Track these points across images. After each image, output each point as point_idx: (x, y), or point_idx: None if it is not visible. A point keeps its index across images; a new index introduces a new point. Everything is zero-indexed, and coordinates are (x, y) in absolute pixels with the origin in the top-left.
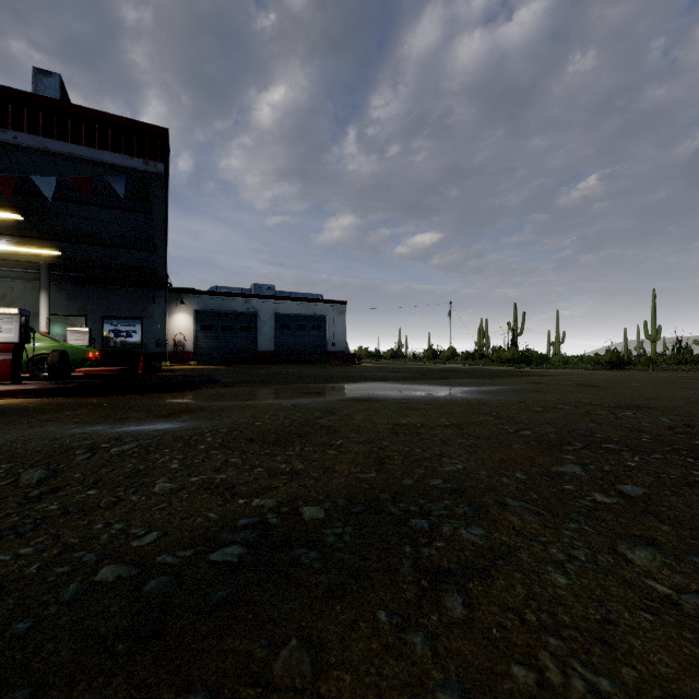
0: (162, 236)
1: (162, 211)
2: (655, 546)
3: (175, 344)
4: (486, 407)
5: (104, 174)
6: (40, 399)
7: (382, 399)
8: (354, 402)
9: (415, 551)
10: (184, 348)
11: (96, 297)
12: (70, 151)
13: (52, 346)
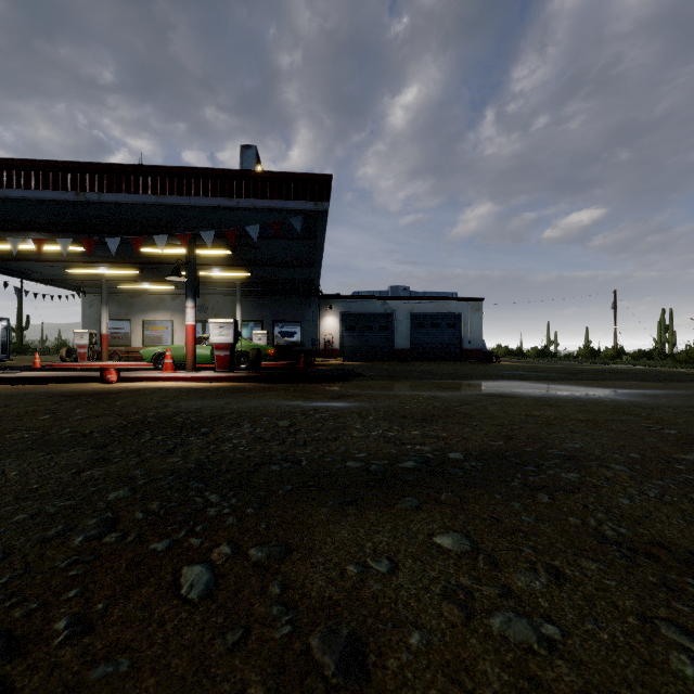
0: (321, 255)
1: (323, 237)
2: None
3: (325, 343)
4: (637, 409)
5: (286, 215)
6: (248, 383)
7: (519, 396)
8: (489, 397)
9: (524, 477)
10: (332, 346)
11: (269, 306)
12: (268, 205)
13: (246, 345)
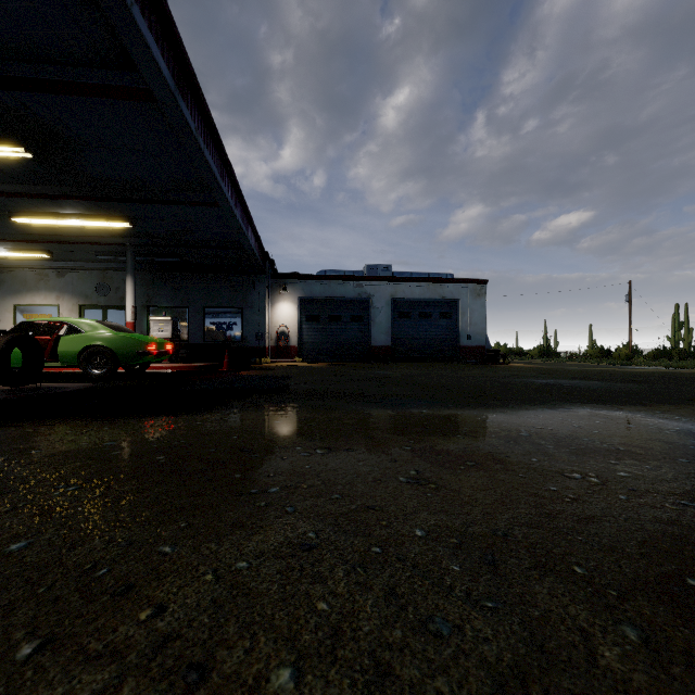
0: (202, 160)
1: (156, 71)
2: None
3: (278, 338)
4: None
5: None
6: None
7: None
8: None
9: None
10: (287, 343)
11: (198, 286)
12: None
13: (105, 336)
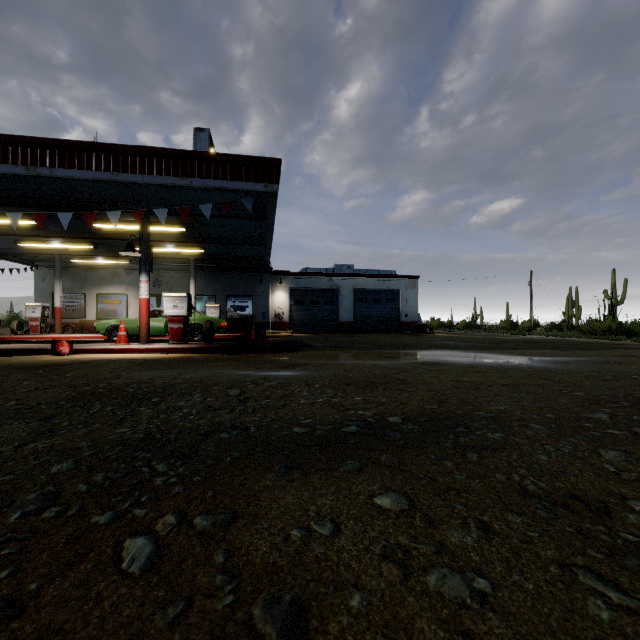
0: (271, 234)
1: (273, 217)
2: (627, 453)
3: (275, 316)
4: (550, 374)
5: (237, 196)
6: (201, 354)
7: (450, 363)
8: (424, 365)
9: (456, 438)
10: (281, 319)
11: (222, 281)
12: (221, 185)
13: (200, 318)
